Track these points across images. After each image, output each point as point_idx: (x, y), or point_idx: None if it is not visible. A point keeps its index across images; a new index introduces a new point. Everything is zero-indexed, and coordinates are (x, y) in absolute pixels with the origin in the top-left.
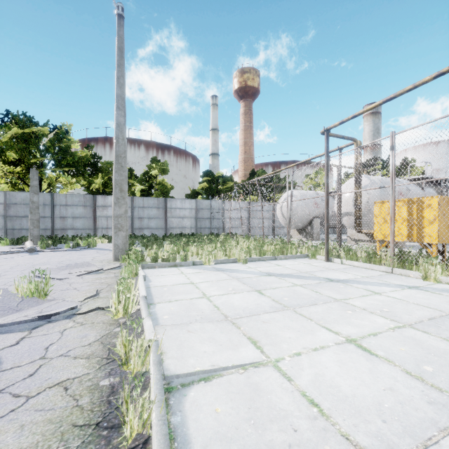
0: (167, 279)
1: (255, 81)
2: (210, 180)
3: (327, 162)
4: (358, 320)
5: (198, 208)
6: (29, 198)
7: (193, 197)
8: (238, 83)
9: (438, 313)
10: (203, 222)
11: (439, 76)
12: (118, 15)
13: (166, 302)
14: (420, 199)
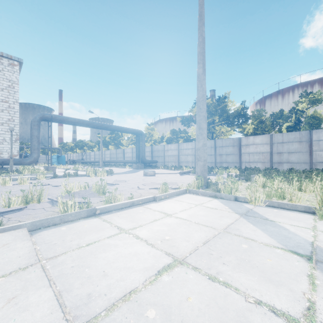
0: (169, 205)
1: None
2: None
3: None
4: None
5: None
6: None
7: None
8: None
9: None
10: None
11: None
12: None
13: (104, 219)
14: None
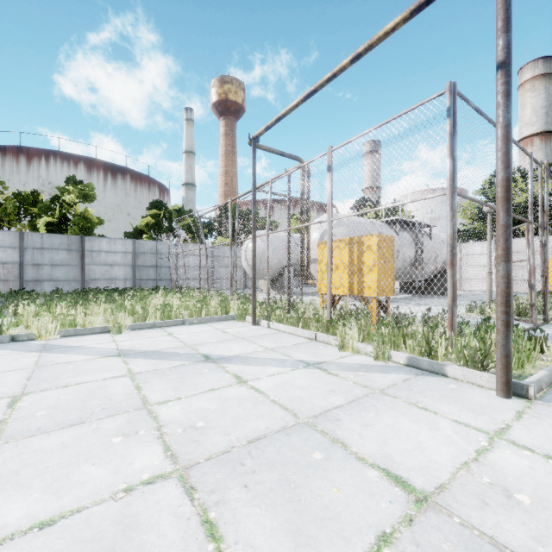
0: None
1: (239, 96)
2: (161, 214)
3: (253, 184)
4: (93, 468)
5: (137, 251)
6: None
7: (136, 237)
8: (217, 94)
9: (284, 423)
10: (144, 272)
11: (356, 59)
12: None
13: None
14: (361, 239)
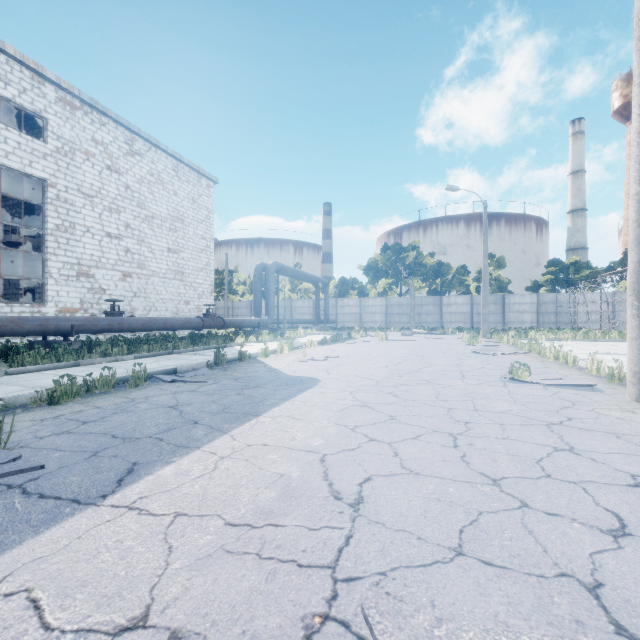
0: None
1: None
2: (557, 269)
3: None
4: (589, 347)
5: (540, 302)
6: (410, 302)
7: (534, 289)
8: (621, 98)
9: None
10: (546, 317)
11: None
12: (484, 208)
13: None
14: None
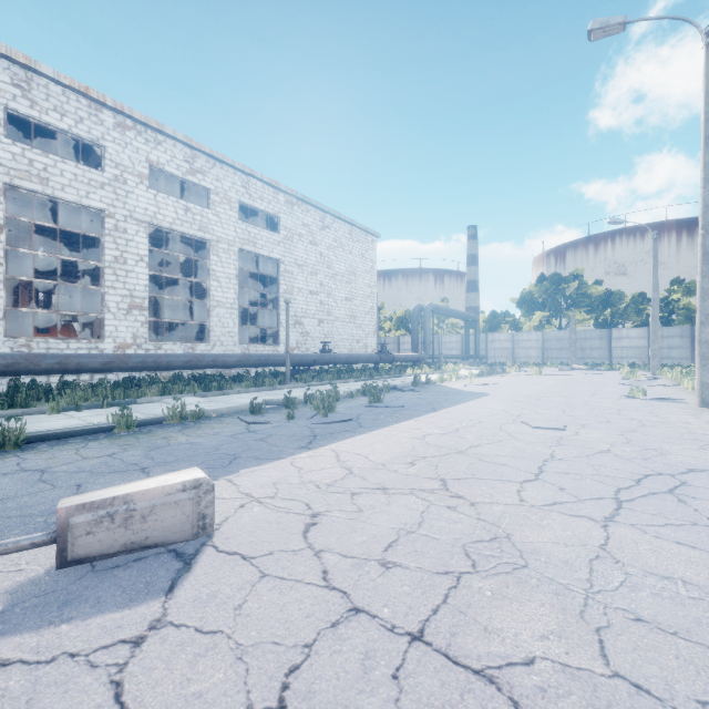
0: None
1: None
2: None
3: None
4: None
5: None
6: (569, 337)
7: None
8: None
9: None
10: None
11: None
12: (654, 239)
13: None
14: None
